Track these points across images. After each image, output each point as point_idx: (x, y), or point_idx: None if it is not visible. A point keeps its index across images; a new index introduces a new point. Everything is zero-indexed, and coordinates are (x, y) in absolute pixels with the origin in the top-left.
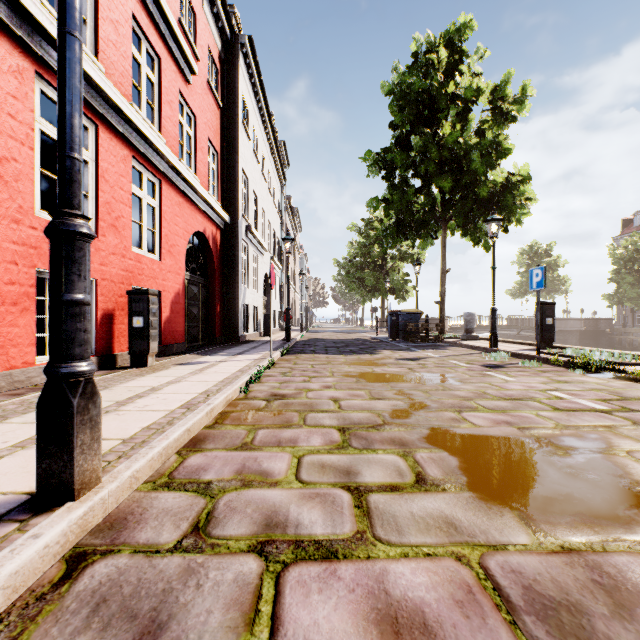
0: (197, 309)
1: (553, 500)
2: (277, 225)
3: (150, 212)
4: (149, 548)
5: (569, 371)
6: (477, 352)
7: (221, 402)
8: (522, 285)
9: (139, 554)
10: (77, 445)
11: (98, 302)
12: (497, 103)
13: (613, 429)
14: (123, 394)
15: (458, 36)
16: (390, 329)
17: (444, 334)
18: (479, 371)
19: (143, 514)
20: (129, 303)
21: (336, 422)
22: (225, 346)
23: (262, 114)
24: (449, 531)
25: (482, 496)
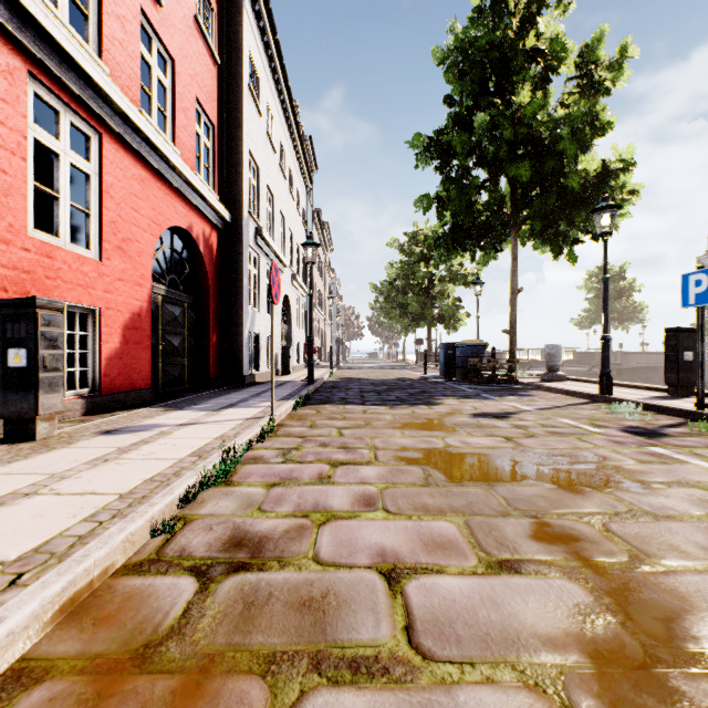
0: (180, 339)
1: None
2: (302, 238)
3: (84, 184)
4: None
5: None
6: (582, 401)
7: (15, 631)
8: (591, 313)
9: None
10: None
11: None
12: (588, 67)
13: None
14: None
15: None
16: (444, 366)
17: (515, 372)
18: (637, 446)
19: None
20: (1, 323)
21: None
22: (219, 391)
23: (280, 90)
24: None
25: None
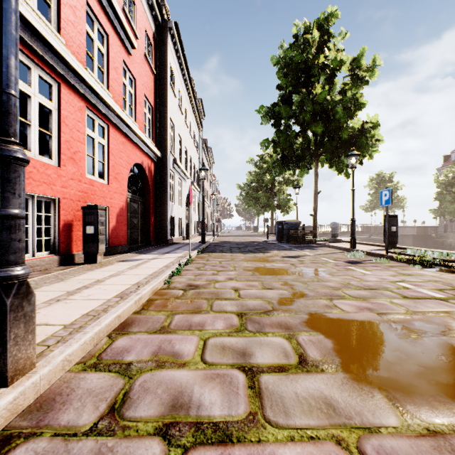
0: (137, 220)
1: (414, 381)
2: (196, 159)
3: (101, 149)
4: (68, 431)
5: (410, 266)
6: (341, 251)
7: (148, 292)
8: (372, 202)
9: (58, 437)
10: (10, 338)
11: (60, 215)
12: (355, 71)
13: (452, 314)
14: (74, 285)
15: (326, 22)
16: (277, 234)
17: (316, 238)
18: (343, 266)
19: (69, 395)
20: (83, 216)
21: (236, 308)
22: (157, 247)
23: (185, 79)
24: (329, 412)
25: (354, 377)
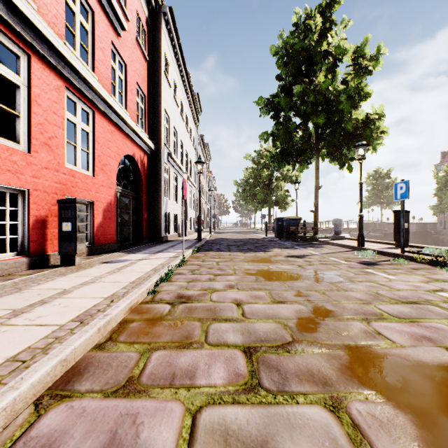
0: (128, 216)
1: None
2: (192, 154)
3: (85, 137)
4: None
5: (437, 269)
6: (348, 250)
7: (122, 310)
8: (369, 199)
9: None
10: None
11: (30, 209)
12: (358, 60)
13: None
14: (28, 299)
15: (329, 9)
16: (276, 231)
17: (317, 235)
18: (359, 268)
19: None
20: (59, 210)
21: (240, 338)
22: (150, 245)
23: (181, 70)
24: None
25: None
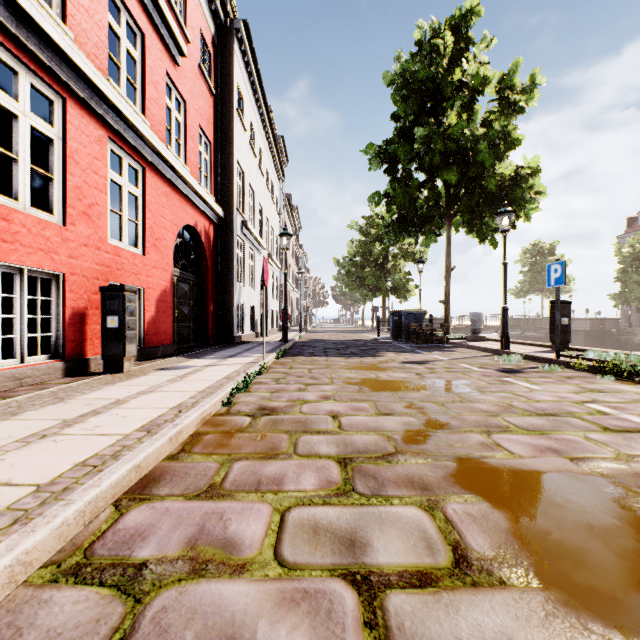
0: (188, 308)
1: None
2: (275, 222)
3: (133, 202)
4: None
5: (597, 377)
6: (487, 354)
7: (193, 421)
8: (525, 284)
9: None
10: None
11: (66, 299)
12: (505, 92)
13: None
14: (77, 409)
15: (464, 22)
16: (392, 329)
17: (449, 335)
18: (496, 377)
19: None
20: (102, 301)
21: (335, 449)
22: (218, 348)
23: (259, 106)
24: None
25: (565, 598)
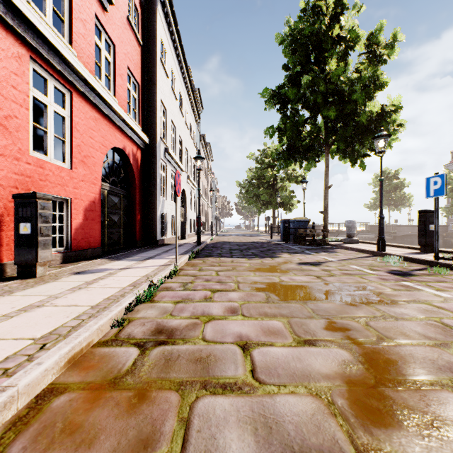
0: (118, 217)
1: None
2: (193, 153)
3: (61, 122)
4: None
5: None
6: (367, 255)
7: (48, 369)
8: (377, 200)
9: None
10: None
11: None
12: (372, 47)
13: None
14: None
15: None
16: (283, 234)
17: (327, 238)
18: (394, 281)
19: None
20: (15, 208)
21: (252, 446)
22: (142, 249)
23: (179, 60)
24: None
25: None
